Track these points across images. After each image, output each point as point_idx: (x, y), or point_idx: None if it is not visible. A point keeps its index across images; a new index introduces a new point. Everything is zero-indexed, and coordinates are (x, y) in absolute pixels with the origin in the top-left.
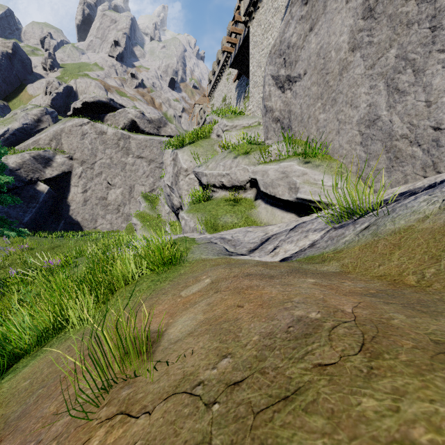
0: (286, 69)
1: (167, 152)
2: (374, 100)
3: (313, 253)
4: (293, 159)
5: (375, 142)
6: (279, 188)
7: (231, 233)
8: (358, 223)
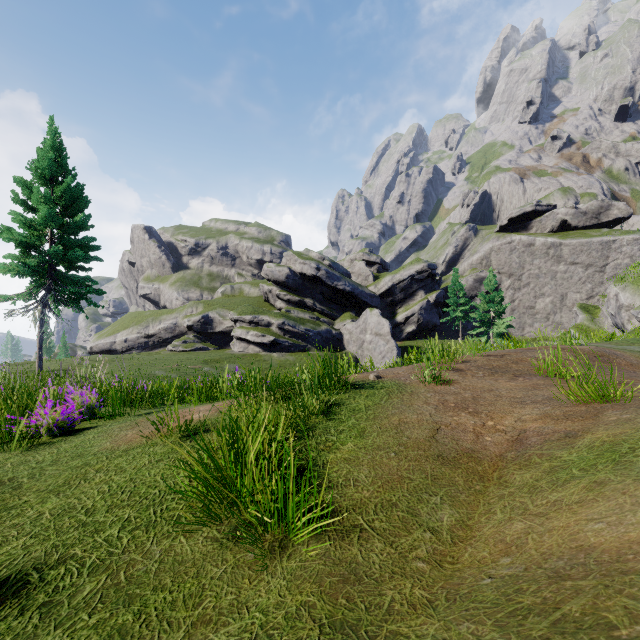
0: None
1: (610, 287)
2: None
3: None
4: None
5: None
6: None
7: None
8: None
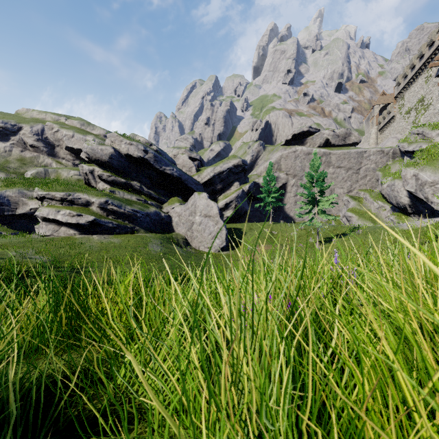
0: None
1: (406, 170)
2: None
3: None
4: None
5: None
6: None
7: None
8: None
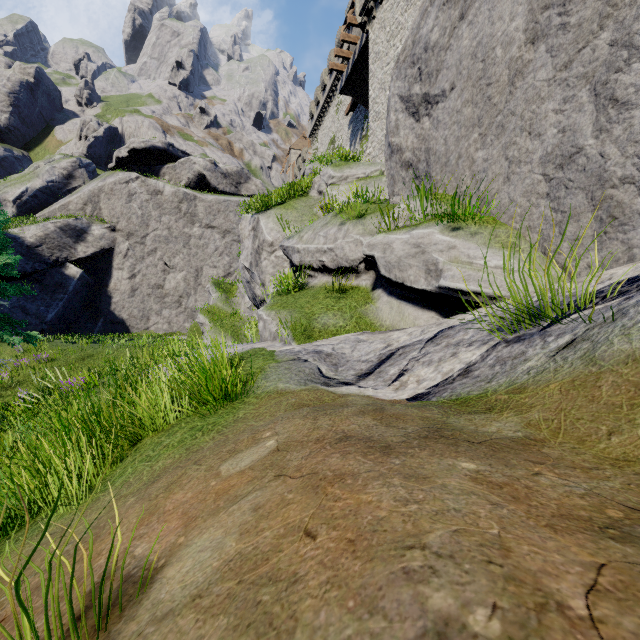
0: (422, 85)
1: (245, 218)
2: (571, 121)
3: (468, 389)
4: (433, 224)
5: (572, 193)
6: (410, 271)
7: (332, 344)
8: (551, 334)
